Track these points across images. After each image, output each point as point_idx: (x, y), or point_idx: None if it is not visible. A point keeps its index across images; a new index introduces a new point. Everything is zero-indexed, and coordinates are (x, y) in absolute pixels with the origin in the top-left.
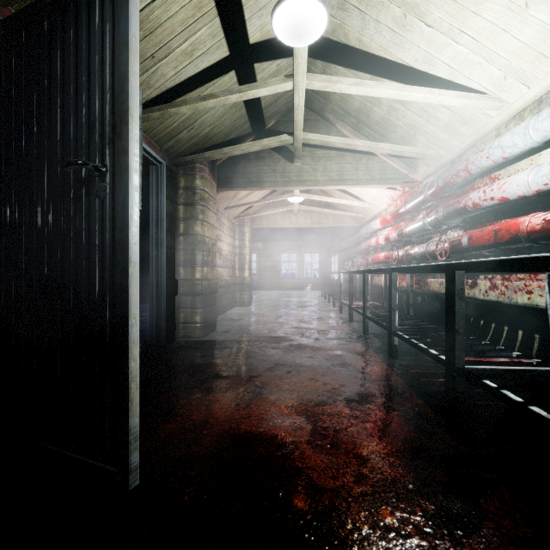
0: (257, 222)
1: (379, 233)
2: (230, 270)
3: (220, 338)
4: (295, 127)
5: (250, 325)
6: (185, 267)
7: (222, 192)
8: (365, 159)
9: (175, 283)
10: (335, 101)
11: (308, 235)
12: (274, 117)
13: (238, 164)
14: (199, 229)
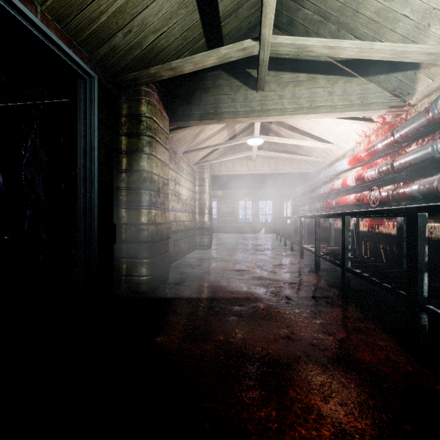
0: (216, 169)
1: (342, 175)
2: (190, 214)
3: (169, 293)
4: (263, 19)
5: (207, 273)
6: (128, 209)
7: (178, 130)
8: (342, 81)
9: (115, 228)
10: (310, 2)
11: (264, 183)
12: (234, 36)
13: (193, 94)
14: (145, 164)
